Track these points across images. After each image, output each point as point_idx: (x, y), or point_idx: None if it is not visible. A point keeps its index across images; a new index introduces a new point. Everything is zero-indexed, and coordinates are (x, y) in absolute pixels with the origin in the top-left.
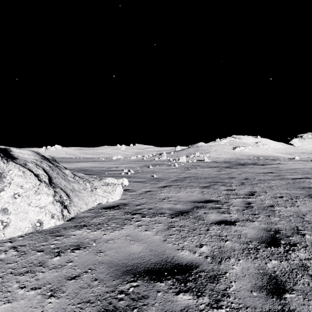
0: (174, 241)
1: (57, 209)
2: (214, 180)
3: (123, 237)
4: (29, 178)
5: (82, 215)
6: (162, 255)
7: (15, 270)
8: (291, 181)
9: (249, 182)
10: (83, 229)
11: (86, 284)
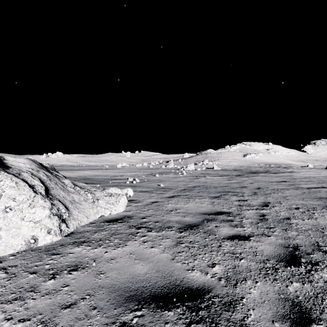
0: (183, 259)
1: (54, 223)
2: (225, 190)
3: (127, 255)
4: (23, 189)
5: (82, 229)
6: (170, 276)
7: (2, 296)
8: (307, 190)
9: (262, 192)
10: (83, 246)
11: (83, 314)
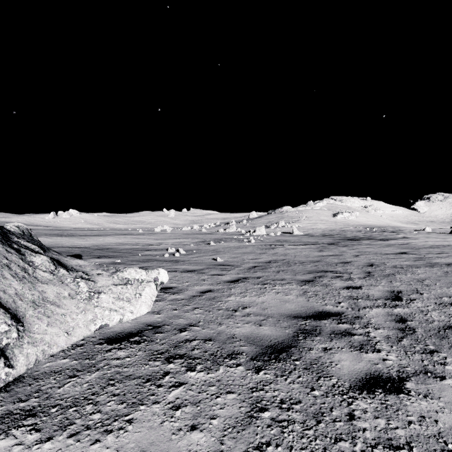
0: None
1: None
2: (319, 268)
3: None
4: None
5: (46, 366)
6: None
7: None
8: (449, 268)
9: (380, 271)
10: (20, 430)
11: None
